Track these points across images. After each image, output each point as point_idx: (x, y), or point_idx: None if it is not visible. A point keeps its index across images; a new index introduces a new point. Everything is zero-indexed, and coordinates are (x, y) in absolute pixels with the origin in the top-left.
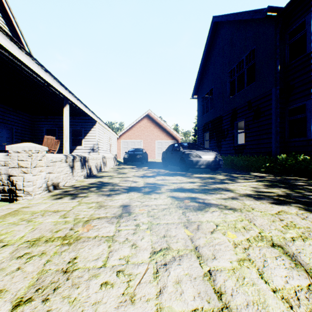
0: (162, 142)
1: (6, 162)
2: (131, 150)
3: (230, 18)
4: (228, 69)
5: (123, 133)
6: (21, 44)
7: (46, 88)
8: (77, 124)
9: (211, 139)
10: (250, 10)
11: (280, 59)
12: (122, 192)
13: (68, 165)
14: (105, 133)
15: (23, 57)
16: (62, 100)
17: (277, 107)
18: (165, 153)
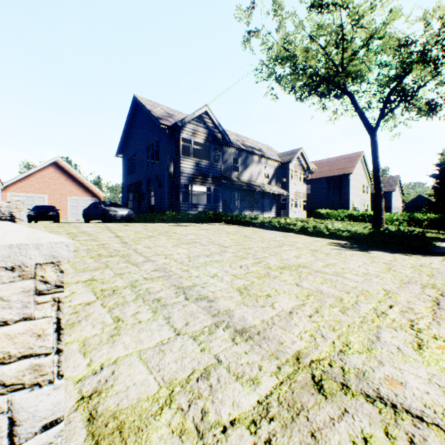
0: (78, 199)
1: (8, 206)
2: (39, 207)
3: (145, 109)
4: (146, 145)
5: (12, 183)
6: None
7: None
8: None
9: (134, 199)
10: (154, 116)
11: (170, 154)
12: None
13: None
14: None
15: None
16: None
17: (168, 183)
18: (87, 210)
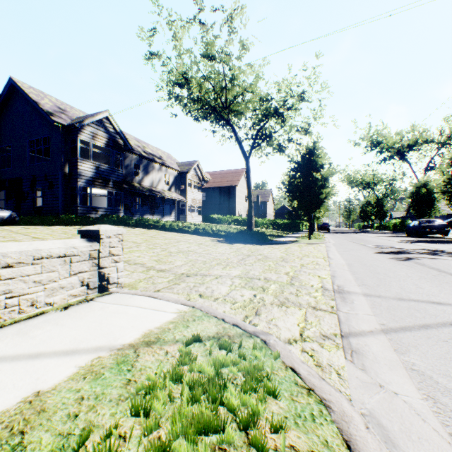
0: None
1: None
2: None
3: (29, 98)
4: (29, 138)
5: None
6: None
7: None
8: None
9: (9, 199)
10: (44, 110)
11: (65, 154)
12: None
13: None
14: None
15: None
16: None
17: (62, 185)
18: None
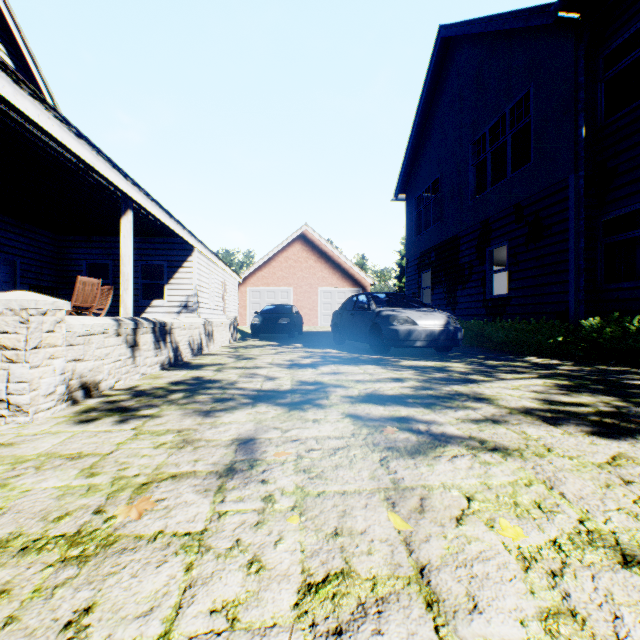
0: (332, 292)
1: None
2: (268, 309)
3: (476, 29)
4: (473, 137)
5: (252, 273)
6: (33, 83)
7: (82, 176)
8: (153, 254)
9: (435, 284)
10: (520, 10)
11: (585, 113)
12: (241, 405)
13: (123, 341)
14: (213, 273)
15: (24, 103)
16: (119, 202)
17: (580, 217)
18: (338, 315)
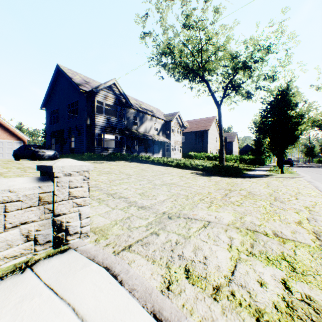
0: (4, 142)
1: None
2: None
3: (67, 76)
4: (67, 103)
5: None
6: None
7: None
8: None
9: (57, 143)
10: (75, 82)
11: (87, 111)
12: None
13: None
14: None
15: None
16: None
17: (86, 132)
18: (17, 151)
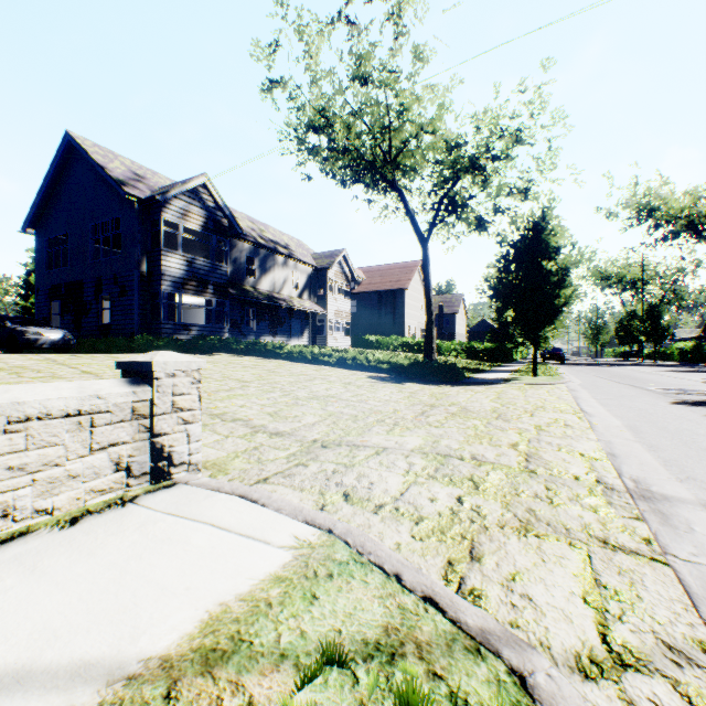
0: None
1: None
2: None
3: (92, 161)
4: (93, 221)
5: None
6: None
7: None
8: None
9: (66, 313)
10: (113, 178)
11: (142, 243)
12: None
13: None
14: None
15: None
16: None
17: (139, 290)
18: None
